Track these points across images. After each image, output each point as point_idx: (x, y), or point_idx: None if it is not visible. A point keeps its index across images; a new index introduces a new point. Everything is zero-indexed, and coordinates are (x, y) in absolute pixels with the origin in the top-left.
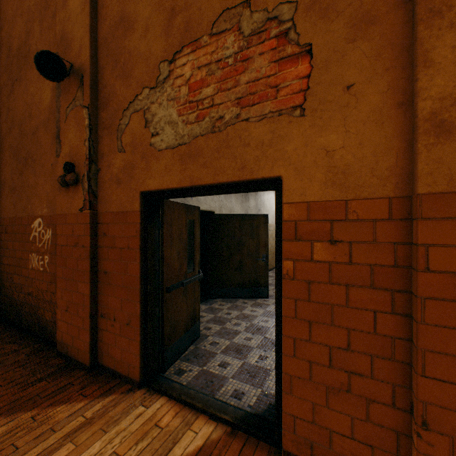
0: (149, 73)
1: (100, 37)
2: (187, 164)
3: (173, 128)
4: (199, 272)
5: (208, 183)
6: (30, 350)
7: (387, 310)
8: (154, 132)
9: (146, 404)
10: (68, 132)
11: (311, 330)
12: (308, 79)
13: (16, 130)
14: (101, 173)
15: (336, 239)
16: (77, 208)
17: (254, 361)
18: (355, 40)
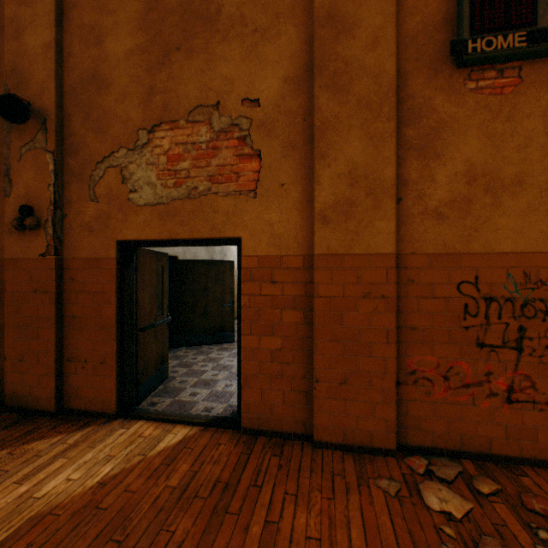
0: (128, 136)
1: (66, 84)
2: (165, 221)
3: (152, 189)
4: (167, 316)
5: (185, 238)
6: None
7: (302, 322)
8: (132, 189)
9: (126, 427)
10: (23, 173)
11: (261, 341)
12: (259, 174)
13: None
14: (68, 219)
15: (275, 280)
16: (37, 253)
17: (221, 388)
18: (286, 157)
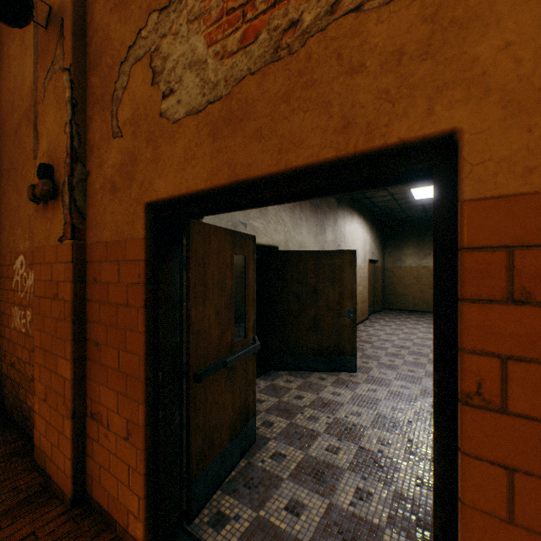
0: None
1: None
2: (223, 140)
3: (198, 73)
4: (253, 340)
5: (265, 172)
6: (0, 454)
7: None
8: (165, 89)
9: None
10: (46, 118)
11: None
12: None
13: None
14: (91, 178)
15: None
16: (56, 237)
17: (348, 503)
18: None
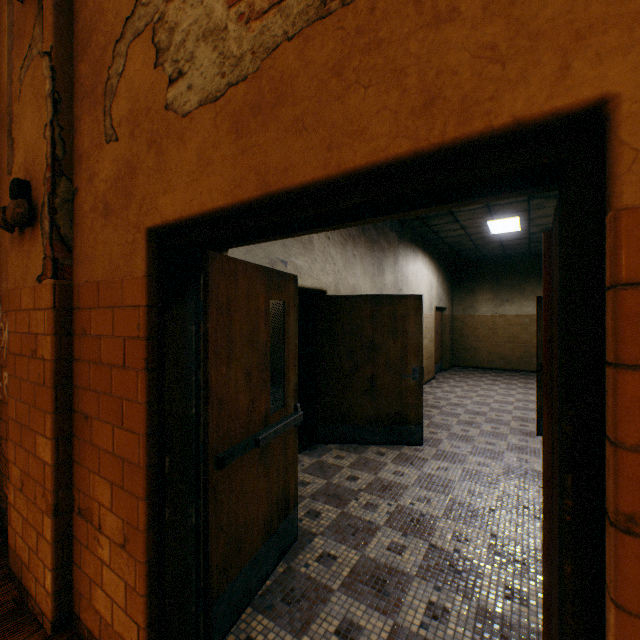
0: None
1: None
2: (249, 136)
3: (215, 45)
4: (295, 409)
5: (309, 179)
6: None
7: None
8: (172, 71)
9: None
10: (22, 120)
11: None
12: None
13: None
14: (79, 198)
15: None
16: (34, 276)
17: (418, 624)
18: None
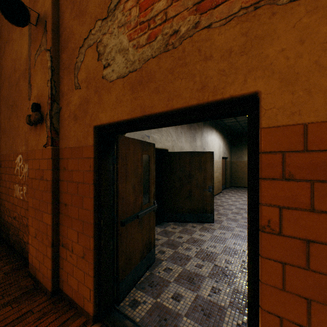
0: (102, 4)
1: None
2: (137, 92)
3: (123, 55)
4: (153, 203)
5: (160, 111)
6: (9, 268)
7: None
8: (105, 63)
9: None
10: (36, 77)
11: (311, 312)
12: None
13: (6, 83)
14: (62, 111)
15: None
16: (42, 144)
17: (207, 294)
18: None
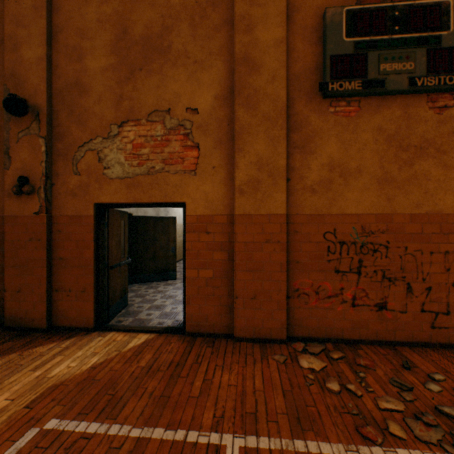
0: (103, 128)
1: (54, 87)
2: (131, 190)
3: (121, 167)
4: (128, 258)
5: (145, 202)
6: None
7: (227, 259)
8: (106, 166)
9: (103, 336)
10: (20, 152)
11: (199, 272)
12: (198, 159)
13: None
14: (56, 187)
15: (209, 231)
16: (32, 211)
17: (169, 310)
18: (216, 149)
